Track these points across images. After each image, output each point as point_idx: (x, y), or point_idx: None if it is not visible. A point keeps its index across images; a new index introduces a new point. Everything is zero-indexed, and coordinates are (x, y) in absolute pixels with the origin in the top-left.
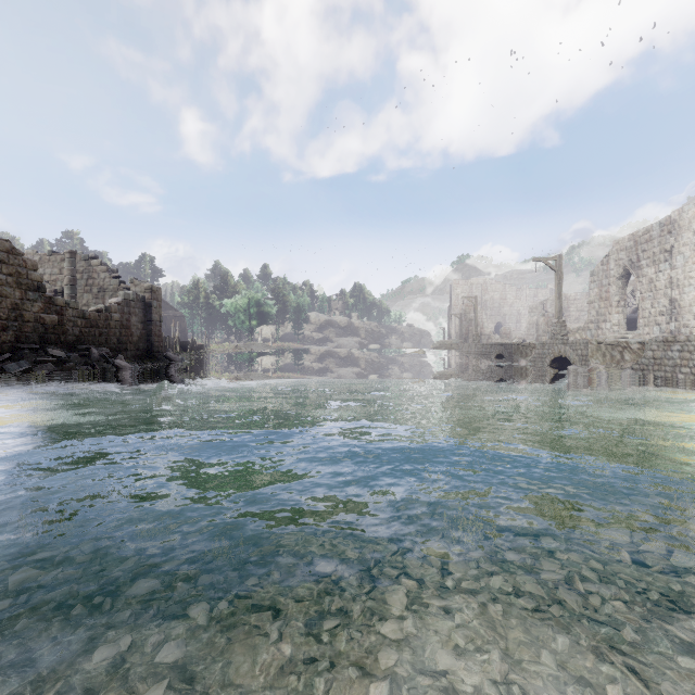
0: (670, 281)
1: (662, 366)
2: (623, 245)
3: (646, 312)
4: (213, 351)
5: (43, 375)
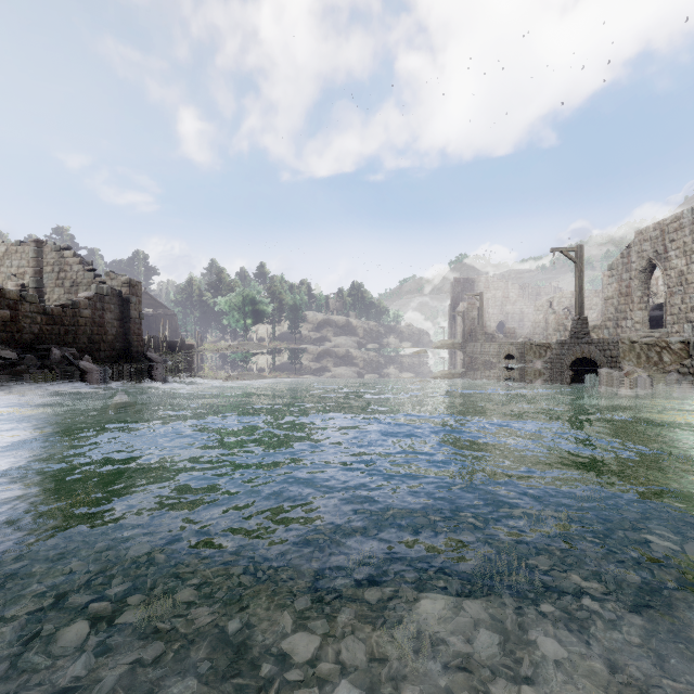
0: None
1: None
2: (648, 236)
3: (675, 308)
4: (204, 351)
5: None
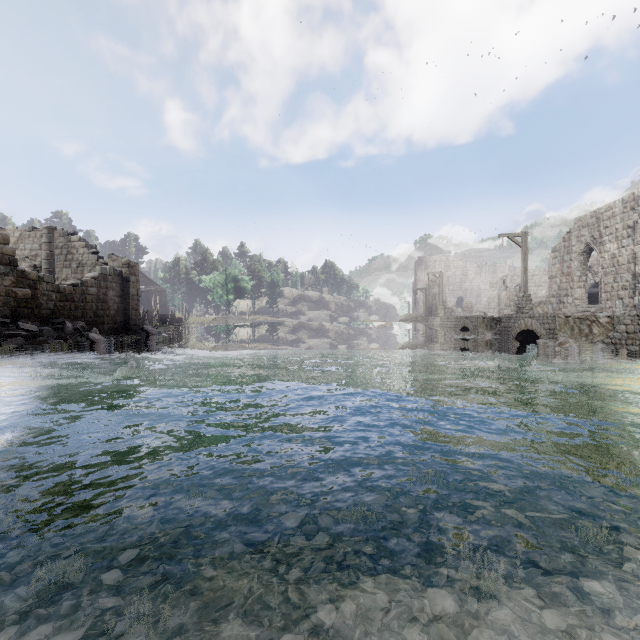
0: (633, 256)
1: (637, 340)
2: (585, 222)
3: (609, 286)
4: (191, 324)
5: (11, 349)
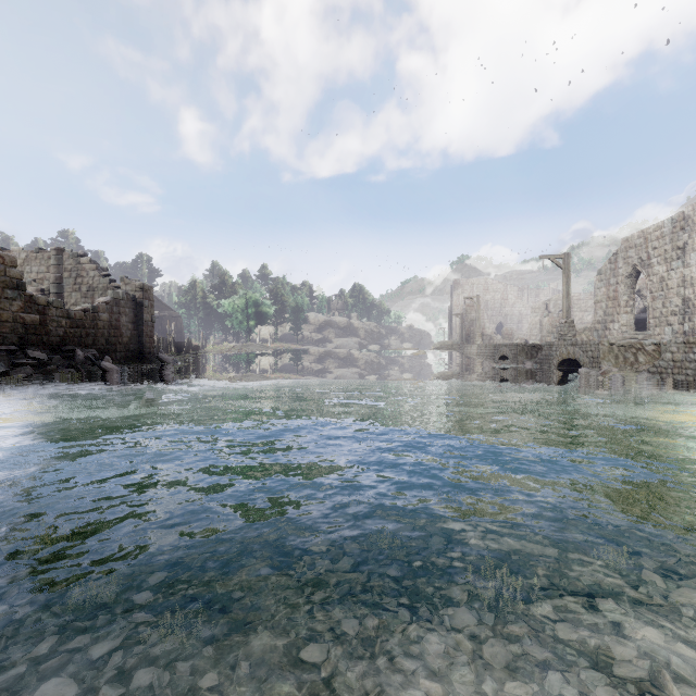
0: (683, 280)
1: (683, 369)
2: (633, 243)
3: (657, 312)
4: (209, 352)
5: (20, 378)
